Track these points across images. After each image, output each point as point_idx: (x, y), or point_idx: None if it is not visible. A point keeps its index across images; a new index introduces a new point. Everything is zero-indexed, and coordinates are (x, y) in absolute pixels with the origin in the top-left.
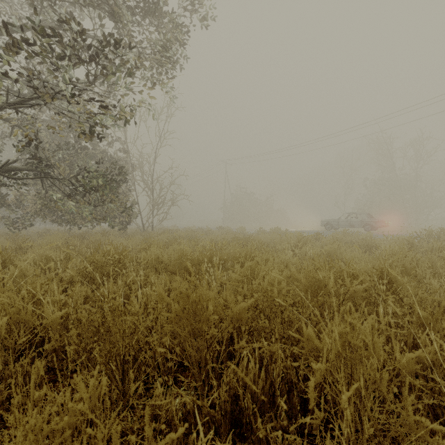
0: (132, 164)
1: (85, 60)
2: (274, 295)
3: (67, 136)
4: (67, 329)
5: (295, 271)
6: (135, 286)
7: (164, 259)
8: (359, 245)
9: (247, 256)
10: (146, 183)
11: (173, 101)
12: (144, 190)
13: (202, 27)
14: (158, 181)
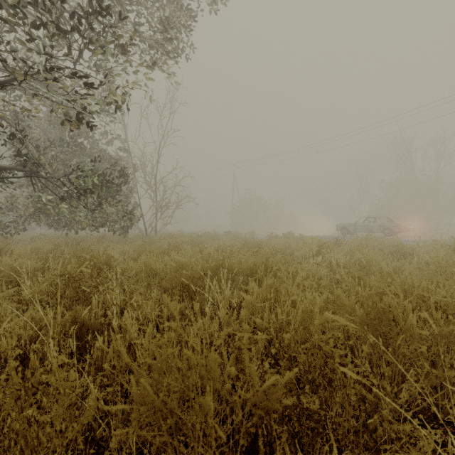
0: (134, 164)
1: (67, 30)
2: (329, 350)
3: (60, 132)
4: (4, 379)
5: (341, 295)
6: (109, 312)
7: (158, 271)
8: (390, 252)
9: (268, 271)
10: (149, 185)
11: (175, 88)
12: (147, 192)
13: (208, 5)
14: (161, 182)
